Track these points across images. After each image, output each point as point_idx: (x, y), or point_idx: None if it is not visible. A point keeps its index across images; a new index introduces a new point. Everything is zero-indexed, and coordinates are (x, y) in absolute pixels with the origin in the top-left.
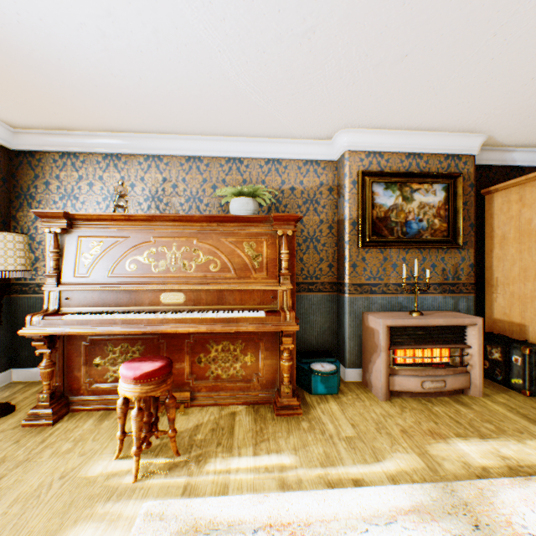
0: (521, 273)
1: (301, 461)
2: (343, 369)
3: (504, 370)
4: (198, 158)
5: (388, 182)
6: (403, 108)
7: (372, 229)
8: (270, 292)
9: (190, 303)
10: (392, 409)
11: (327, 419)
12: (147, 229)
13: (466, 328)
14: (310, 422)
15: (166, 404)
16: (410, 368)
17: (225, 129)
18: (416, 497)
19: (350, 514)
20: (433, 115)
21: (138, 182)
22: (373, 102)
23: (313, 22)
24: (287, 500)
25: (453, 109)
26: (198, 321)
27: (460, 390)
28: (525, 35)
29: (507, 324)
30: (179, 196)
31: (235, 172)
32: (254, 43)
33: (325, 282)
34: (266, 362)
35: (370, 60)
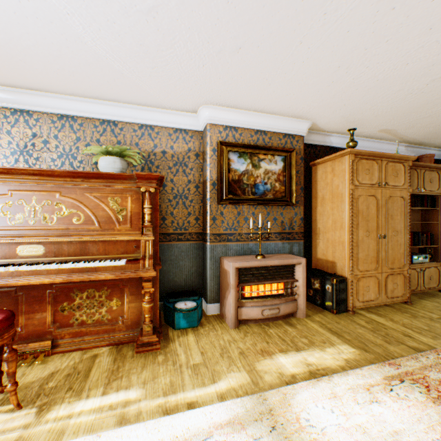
0: (333, 224)
1: (147, 394)
2: (206, 305)
3: (321, 296)
4: (72, 117)
5: (241, 152)
6: (248, 93)
7: (229, 189)
8: (134, 242)
9: (51, 255)
10: (238, 335)
11: (182, 350)
12: (3, 182)
13: (295, 266)
14: (166, 355)
15: (4, 358)
16: (254, 300)
17: (97, 92)
18: (235, 410)
19: (174, 438)
20: (271, 102)
21: (4, 135)
22: (224, 85)
23: (154, 2)
24: (120, 435)
25: (284, 98)
26: (54, 272)
27: (291, 314)
28: (322, 47)
29: (325, 262)
30: (51, 152)
31: (110, 134)
32: (102, 11)
33: (193, 233)
34: (132, 305)
35: (212, 47)
